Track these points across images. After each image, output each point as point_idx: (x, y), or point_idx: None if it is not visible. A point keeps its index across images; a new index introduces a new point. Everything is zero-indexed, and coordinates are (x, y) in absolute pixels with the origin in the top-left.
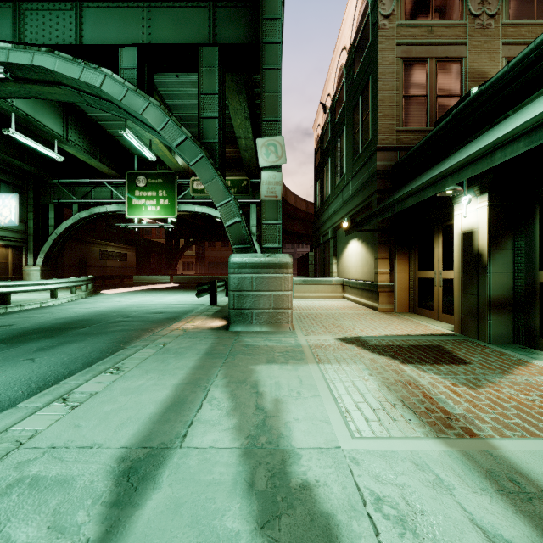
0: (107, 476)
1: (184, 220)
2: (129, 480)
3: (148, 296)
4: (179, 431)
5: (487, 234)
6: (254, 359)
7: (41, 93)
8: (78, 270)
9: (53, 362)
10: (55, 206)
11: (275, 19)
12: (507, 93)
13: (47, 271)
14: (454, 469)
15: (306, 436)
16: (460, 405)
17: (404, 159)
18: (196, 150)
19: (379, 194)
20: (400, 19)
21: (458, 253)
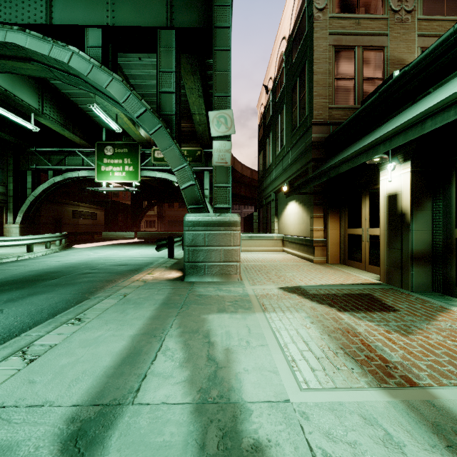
0: (54, 440)
1: (147, 184)
2: (76, 445)
3: (115, 250)
4: (132, 385)
5: (410, 196)
6: (207, 308)
7: (15, 69)
8: (53, 227)
9: (20, 313)
10: (32, 171)
11: (225, 7)
12: (429, 73)
13: (26, 228)
14: (401, 423)
15: (256, 388)
16: (396, 353)
17: (336, 132)
18: (155, 121)
19: (314, 162)
20: (332, 13)
21: (384, 213)
